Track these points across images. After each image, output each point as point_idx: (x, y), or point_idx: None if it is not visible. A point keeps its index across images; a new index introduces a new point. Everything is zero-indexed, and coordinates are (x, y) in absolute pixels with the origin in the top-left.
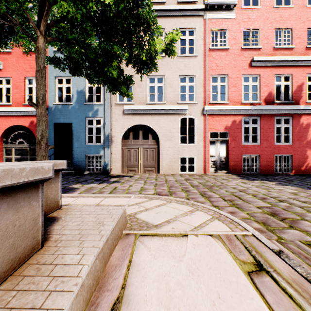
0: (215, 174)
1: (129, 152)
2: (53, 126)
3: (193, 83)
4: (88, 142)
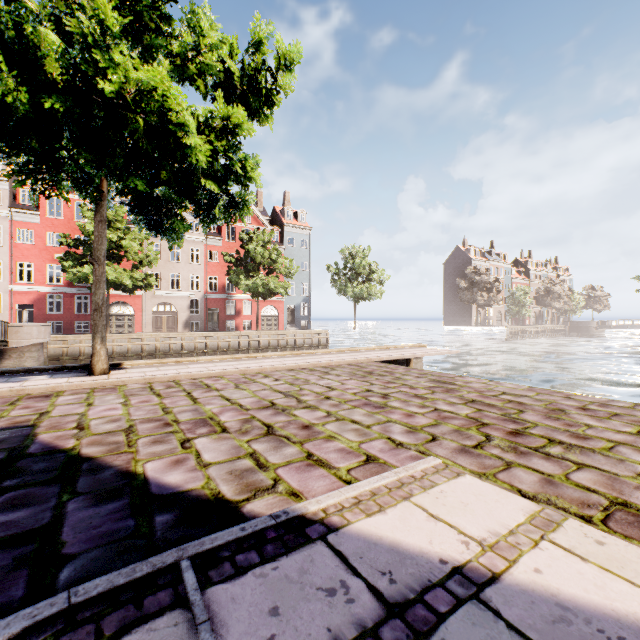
0: None
1: None
2: None
3: (1, 266)
4: None
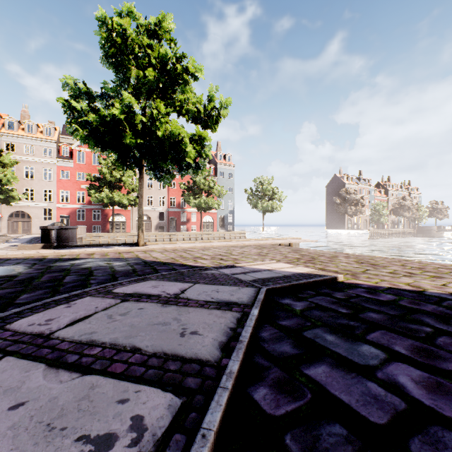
0: None
1: (13, 224)
2: None
3: (52, 193)
4: None
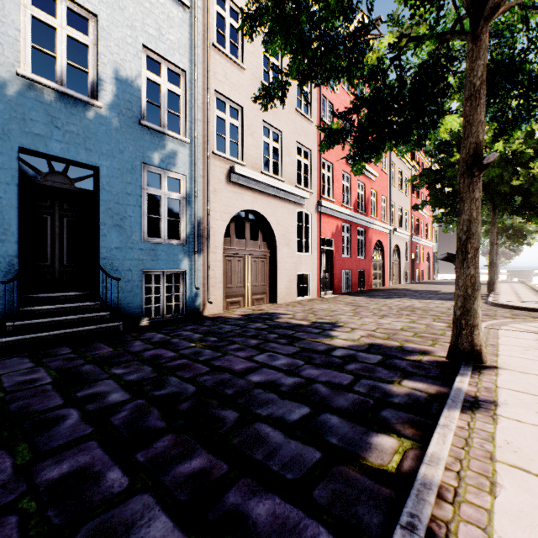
0: (331, 297)
1: (229, 264)
2: (14, 159)
3: (308, 161)
4: (145, 234)
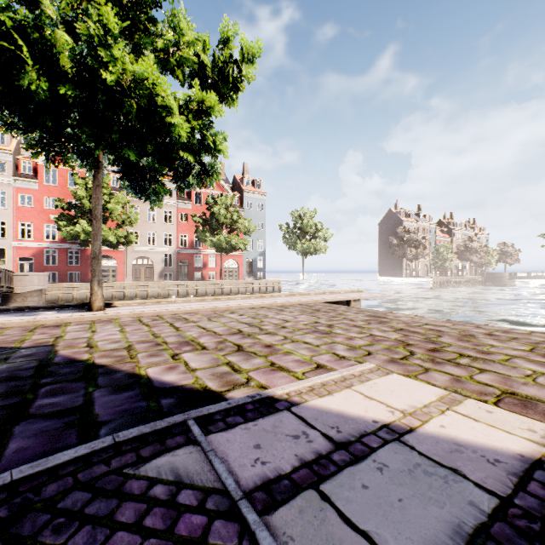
0: None
1: None
2: None
3: (5, 225)
4: None
